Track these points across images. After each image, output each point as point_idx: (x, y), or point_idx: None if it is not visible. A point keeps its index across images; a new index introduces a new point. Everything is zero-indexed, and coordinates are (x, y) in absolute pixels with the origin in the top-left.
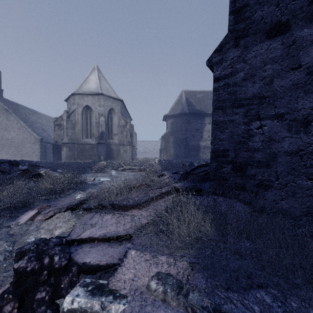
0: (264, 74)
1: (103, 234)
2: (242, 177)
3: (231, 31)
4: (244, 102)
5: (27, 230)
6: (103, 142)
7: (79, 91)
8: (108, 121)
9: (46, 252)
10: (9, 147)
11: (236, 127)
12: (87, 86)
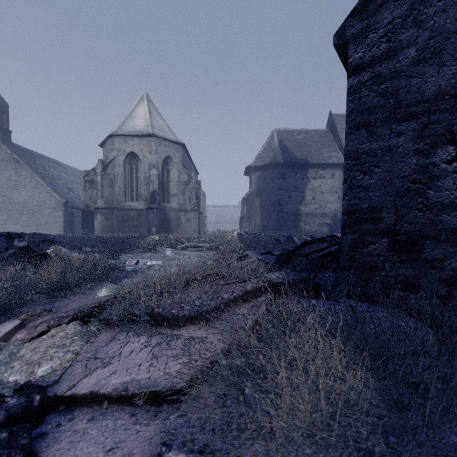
0: None
1: (123, 386)
2: (412, 263)
3: None
4: (418, 109)
5: None
6: (156, 206)
7: (121, 131)
8: (163, 175)
9: None
10: (19, 215)
11: (398, 161)
12: (132, 124)
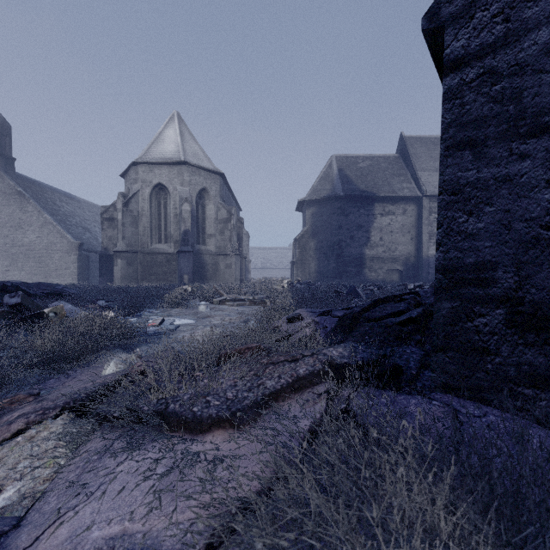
0: None
1: (108, 544)
2: (543, 347)
3: None
4: None
5: None
6: (189, 249)
7: (146, 157)
8: (197, 211)
9: None
10: (24, 260)
11: (522, 196)
12: (159, 149)
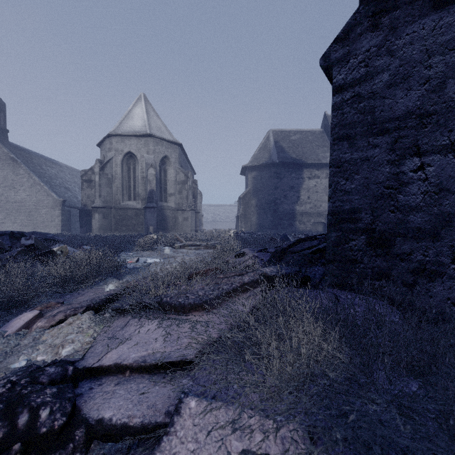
0: (429, 72)
1: (142, 358)
2: (385, 257)
3: (366, 2)
4: (390, 126)
5: (16, 346)
6: (153, 205)
7: (118, 131)
8: (160, 174)
9: (25, 401)
10: (16, 214)
11: (374, 169)
12: (129, 124)
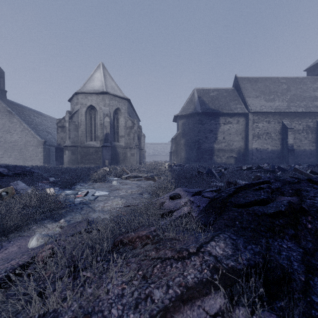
0: None
1: None
2: None
3: None
4: None
5: None
6: (108, 144)
7: (83, 89)
8: (114, 122)
9: None
10: (11, 151)
11: None
12: (91, 85)
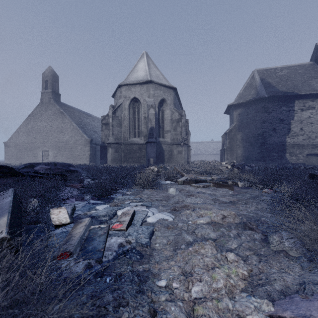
0: None
1: None
2: None
3: None
4: None
5: None
6: (153, 140)
7: (126, 81)
8: (158, 115)
9: None
10: (64, 150)
11: None
12: (134, 75)
